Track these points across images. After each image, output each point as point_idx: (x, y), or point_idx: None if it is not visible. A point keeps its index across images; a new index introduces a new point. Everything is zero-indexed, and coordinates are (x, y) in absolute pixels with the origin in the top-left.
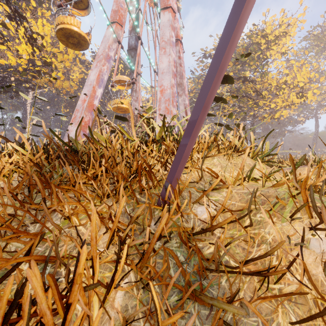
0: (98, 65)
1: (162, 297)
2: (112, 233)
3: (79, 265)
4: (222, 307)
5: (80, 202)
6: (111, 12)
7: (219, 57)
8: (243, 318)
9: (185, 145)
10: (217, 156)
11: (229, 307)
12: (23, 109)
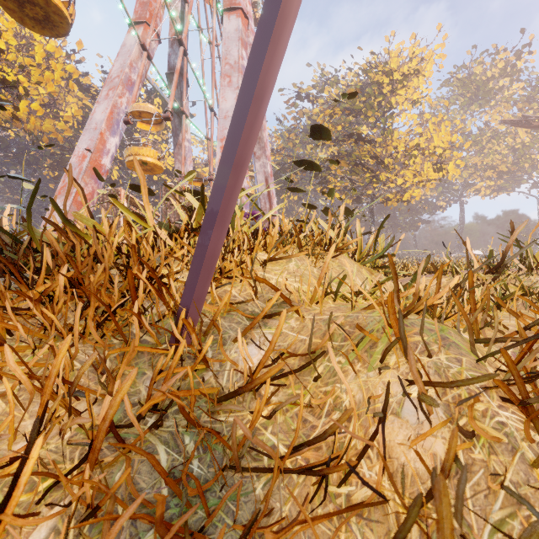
0: (111, 96)
1: (129, 536)
2: (42, 410)
3: None
4: None
5: (1, 347)
6: (136, 4)
7: (254, 73)
8: None
9: (208, 237)
10: (296, 258)
11: None
12: None
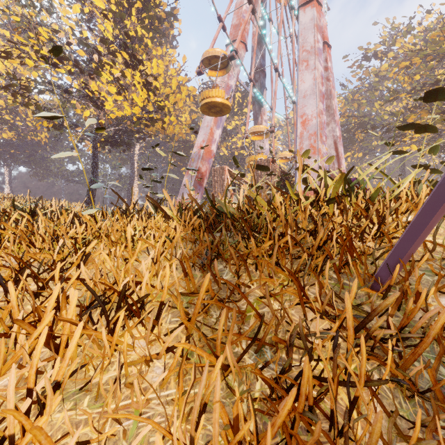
0: None
1: None
2: (341, 322)
3: (362, 357)
4: None
5: (271, 279)
6: (231, 28)
7: None
8: None
9: (433, 213)
10: None
11: None
12: (131, 162)
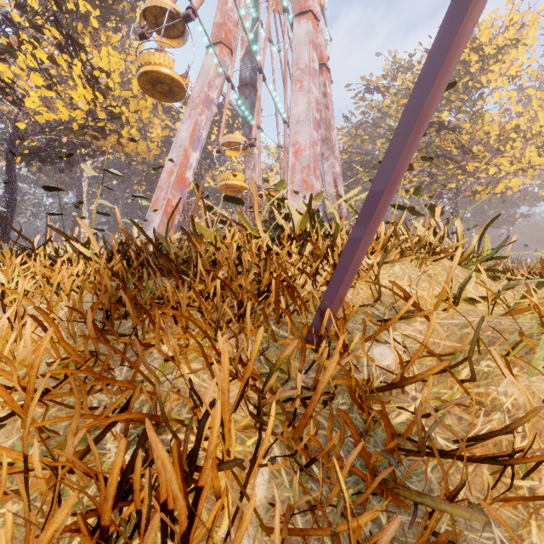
0: (192, 115)
1: (328, 489)
2: (244, 384)
3: (212, 430)
4: (441, 508)
5: (186, 335)
6: (213, 27)
7: (419, 99)
8: (467, 531)
9: (356, 245)
10: (399, 262)
11: (454, 508)
12: (78, 188)
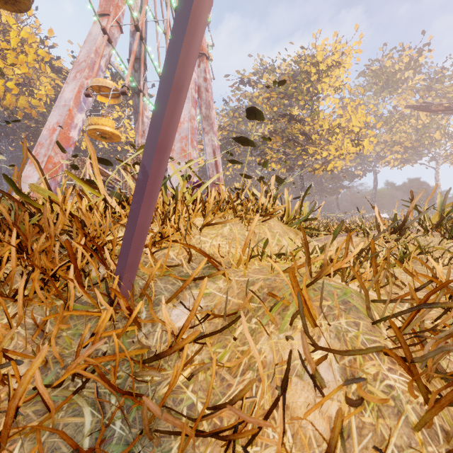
0: (78, 77)
1: None
2: None
3: None
4: None
5: None
6: None
7: (171, 65)
8: None
9: (138, 211)
10: (231, 222)
11: None
12: None
